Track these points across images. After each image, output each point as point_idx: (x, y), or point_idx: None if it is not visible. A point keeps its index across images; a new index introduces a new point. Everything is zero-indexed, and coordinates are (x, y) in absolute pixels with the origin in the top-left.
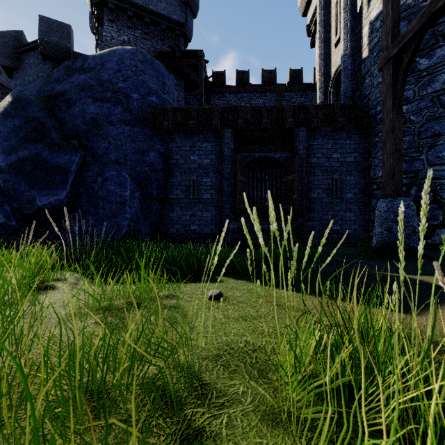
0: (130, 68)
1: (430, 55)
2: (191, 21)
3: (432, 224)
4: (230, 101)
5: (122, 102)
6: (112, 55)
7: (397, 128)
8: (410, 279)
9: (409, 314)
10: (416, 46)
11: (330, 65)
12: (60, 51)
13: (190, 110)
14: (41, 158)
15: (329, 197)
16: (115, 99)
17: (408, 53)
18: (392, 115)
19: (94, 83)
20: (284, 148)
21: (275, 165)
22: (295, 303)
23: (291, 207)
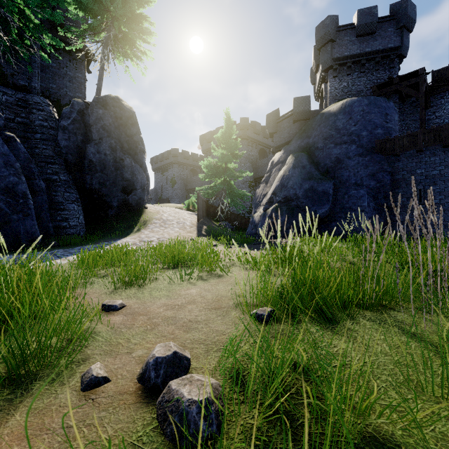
0: (358, 113)
1: None
2: (407, 38)
3: None
4: None
5: (355, 141)
6: (343, 108)
7: None
8: None
9: None
10: None
11: None
12: (304, 114)
13: (416, 134)
14: (314, 188)
15: None
16: (350, 141)
17: None
18: None
19: (333, 132)
20: None
21: None
22: None
23: None
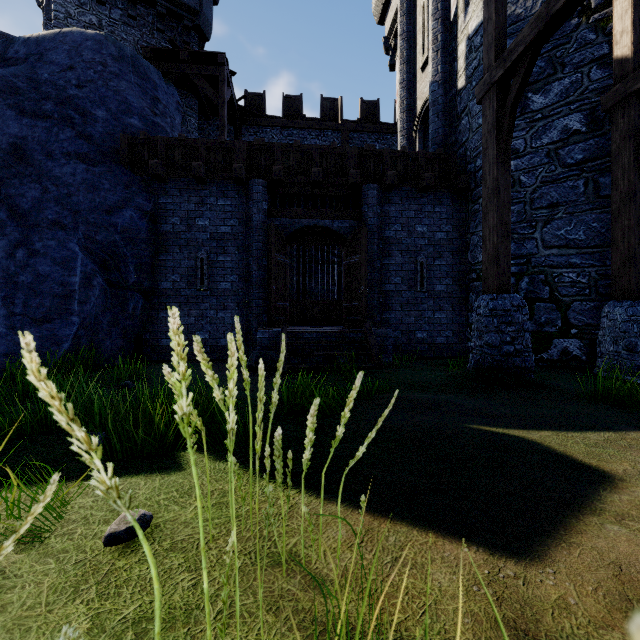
0: (92, 66)
1: (546, 91)
2: (210, 8)
3: (549, 332)
4: (272, 140)
5: (74, 121)
6: (61, 40)
7: (503, 190)
8: (522, 440)
9: (521, 561)
10: (529, 67)
11: (416, 98)
12: None
13: (196, 144)
14: None
15: (411, 290)
16: (59, 115)
17: (518, 78)
18: (496, 169)
19: (21, 83)
20: (345, 214)
21: (333, 239)
22: (298, 539)
23: (283, 334)
